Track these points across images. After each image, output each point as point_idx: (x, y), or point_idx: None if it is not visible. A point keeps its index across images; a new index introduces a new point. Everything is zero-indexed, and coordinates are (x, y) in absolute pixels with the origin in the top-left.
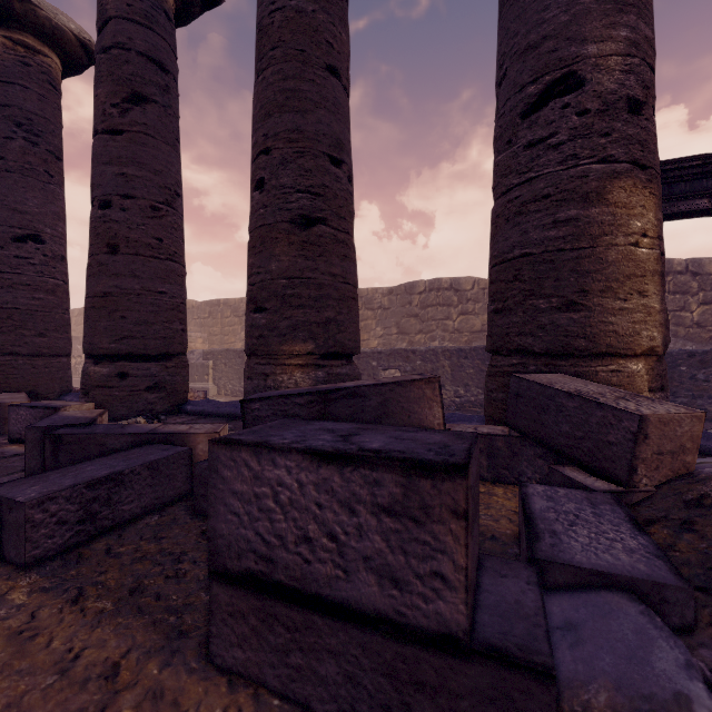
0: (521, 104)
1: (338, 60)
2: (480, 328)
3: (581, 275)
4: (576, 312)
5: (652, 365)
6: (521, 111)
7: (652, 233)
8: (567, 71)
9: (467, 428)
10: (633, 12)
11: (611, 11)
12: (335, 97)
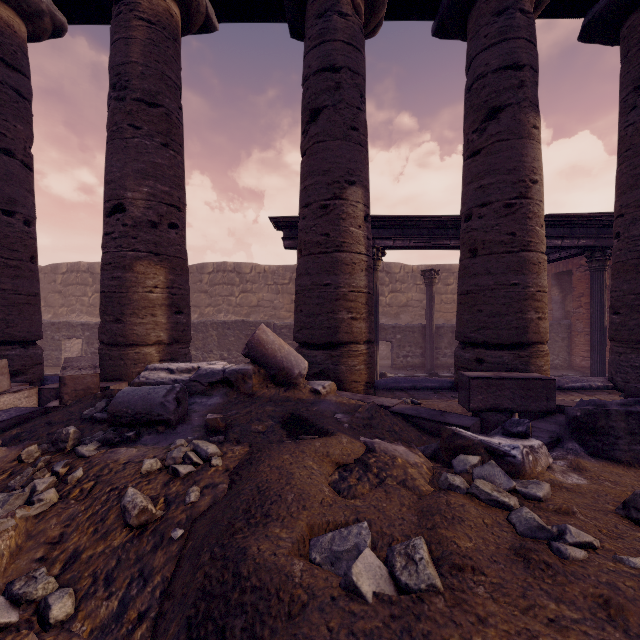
0: (105, 210)
1: (12, 144)
2: (256, 304)
3: (122, 305)
4: (120, 323)
5: (164, 348)
6: (106, 214)
7: (162, 286)
8: (120, 202)
9: (56, 385)
10: (152, 180)
11: (139, 178)
12: (8, 169)
